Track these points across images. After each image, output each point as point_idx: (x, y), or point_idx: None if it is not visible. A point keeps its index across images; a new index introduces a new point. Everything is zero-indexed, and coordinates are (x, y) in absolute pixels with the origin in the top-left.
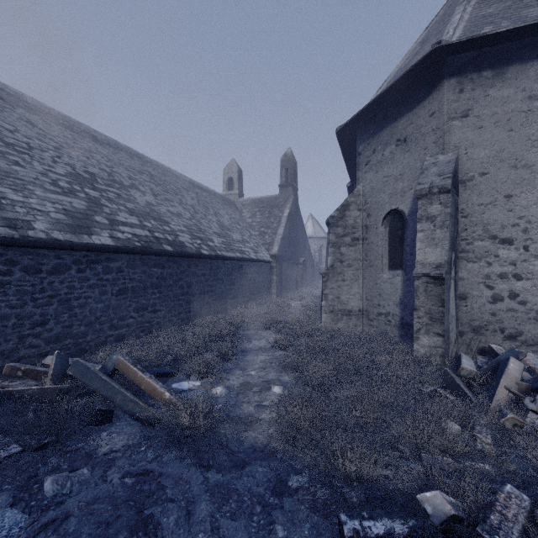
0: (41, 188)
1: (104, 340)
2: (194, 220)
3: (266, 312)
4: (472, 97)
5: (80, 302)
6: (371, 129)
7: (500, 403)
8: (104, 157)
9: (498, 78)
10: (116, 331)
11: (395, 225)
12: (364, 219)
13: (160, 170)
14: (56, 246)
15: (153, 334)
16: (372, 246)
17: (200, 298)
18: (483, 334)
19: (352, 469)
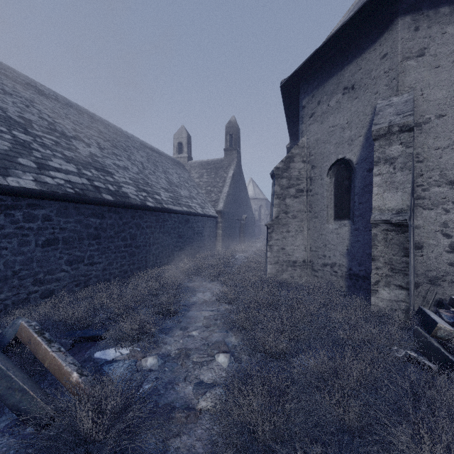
0: None
1: (26, 297)
2: (142, 175)
3: (211, 263)
4: (429, 34)
5: None
6: (316, 80)
7: None
8: (48, 109)
9: None
10: (42, 286)
11: (341, 175)
12: (308, 171)
13: (111, 129)
14: None
15: (90, 289)
16: (317, 197)
17: (145, 250)
18: (440, 285)
19: None
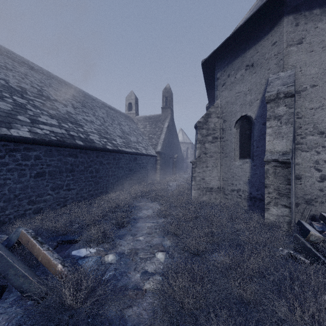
0: None
1: (23, 212)
2: (103, 126)
3: (152, 189)
4: (305, 28)
5: None
6: (227, 60)
7: None
8: (37, 80)
9: (325, 14)
10: (34, 205)
11: (244, 127)
12: (221, 124)
13: (81, 94)
14: None
15: (67, 207)
16: (227, 143)
17: (106, 179)
18: (313, 204)
19: None
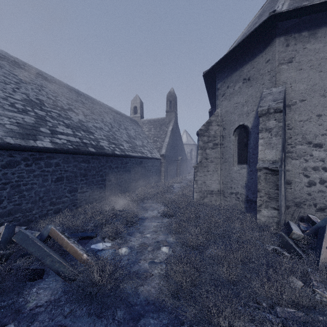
0: (1, 108)
1: (46, 212)
2: (111, 132)
3: (157, 191)
4: (295, 49)
5: (27, 187)
6: (226, 72)
7: (326, 262)
8: (51, 90)
9: (312, 36)
10: (55, 206)
11: (242, 135)
12: (221, 131)
13: (89, 100)
14: (8, 148)
15: (81, 208)
16: (227, 149)
17: (114, 182)
18: (302, 207)
19: (225, 325)
